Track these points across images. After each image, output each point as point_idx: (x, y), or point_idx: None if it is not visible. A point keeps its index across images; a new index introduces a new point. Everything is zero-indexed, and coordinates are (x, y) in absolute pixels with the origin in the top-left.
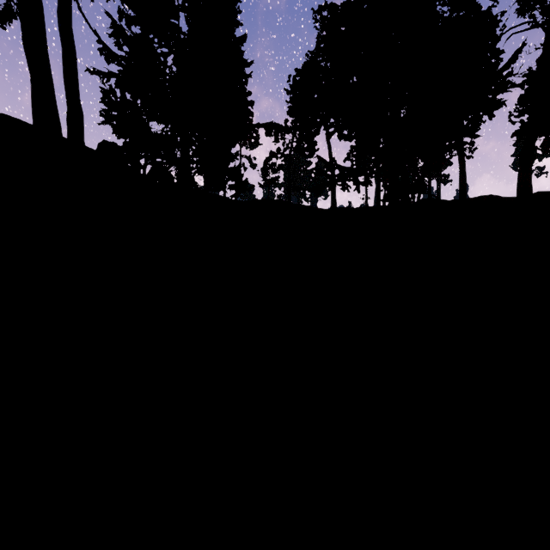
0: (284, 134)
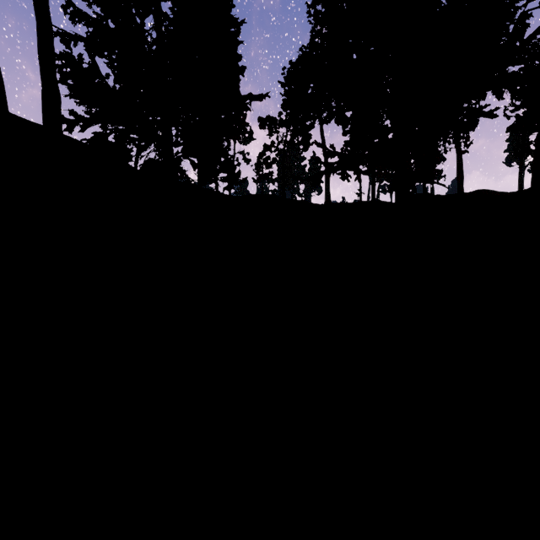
0: (279, 127)
